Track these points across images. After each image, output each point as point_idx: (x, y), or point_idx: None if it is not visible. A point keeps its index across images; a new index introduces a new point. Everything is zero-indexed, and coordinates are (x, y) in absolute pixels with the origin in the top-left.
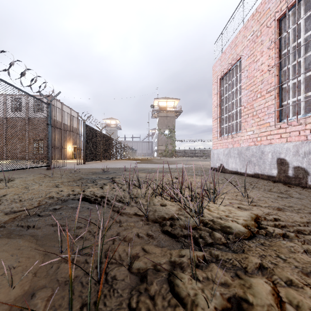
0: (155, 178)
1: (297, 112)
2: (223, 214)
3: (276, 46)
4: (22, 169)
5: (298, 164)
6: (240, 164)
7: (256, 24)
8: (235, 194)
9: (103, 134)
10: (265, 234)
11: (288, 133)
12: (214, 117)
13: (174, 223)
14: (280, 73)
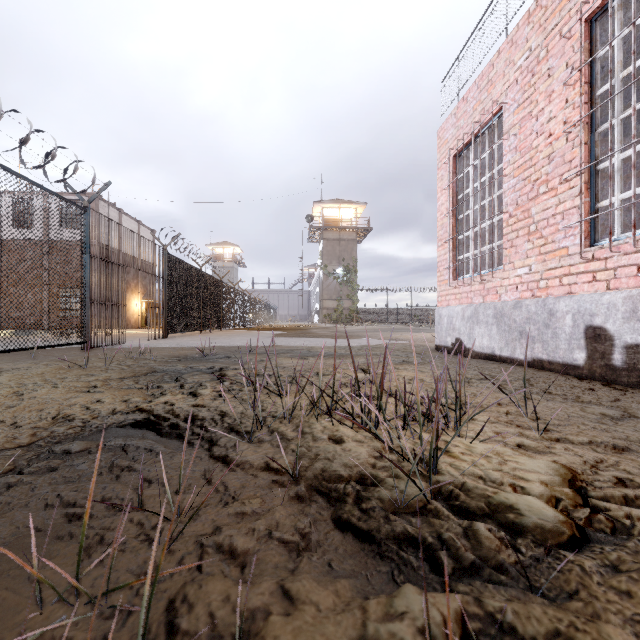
0: (315, 369)
1: (633, 222)
2: (487, 467)
3: (584, 79)
4: (27, 351)
5: (636, 338)
6: (500, 340)
7: (536, 32)
8: (503, 410)
9: (206, 276)
10: (611, 531)
11: (612, 271)
12: (441, 238)
13: (365, 495)
14: (592, 138)
